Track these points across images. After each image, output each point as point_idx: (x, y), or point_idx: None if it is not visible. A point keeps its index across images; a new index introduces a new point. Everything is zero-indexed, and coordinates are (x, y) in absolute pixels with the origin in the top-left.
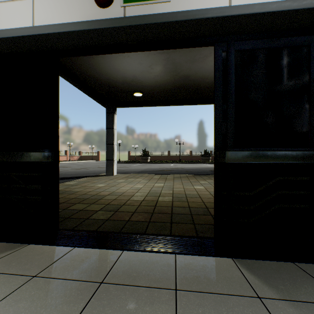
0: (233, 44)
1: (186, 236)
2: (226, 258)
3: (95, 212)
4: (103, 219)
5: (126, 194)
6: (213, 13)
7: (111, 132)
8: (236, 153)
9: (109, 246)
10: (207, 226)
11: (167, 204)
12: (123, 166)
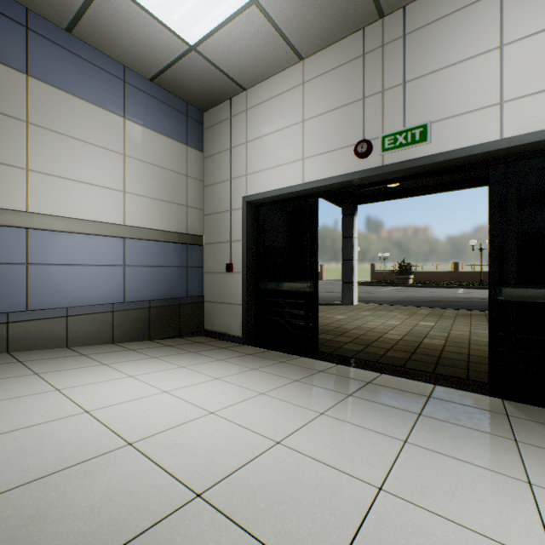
0: (513, 165)
1: (452, 376)
2: (494, 398)
3: (345, 343)
4: (356, 350)
5: (377, 330)
6: (479, 149)
7: (349, 242)
8: (514, 290)
9: (367, 369)
10: (485, 374)
11: (434, 347)
12: (364, 290)
